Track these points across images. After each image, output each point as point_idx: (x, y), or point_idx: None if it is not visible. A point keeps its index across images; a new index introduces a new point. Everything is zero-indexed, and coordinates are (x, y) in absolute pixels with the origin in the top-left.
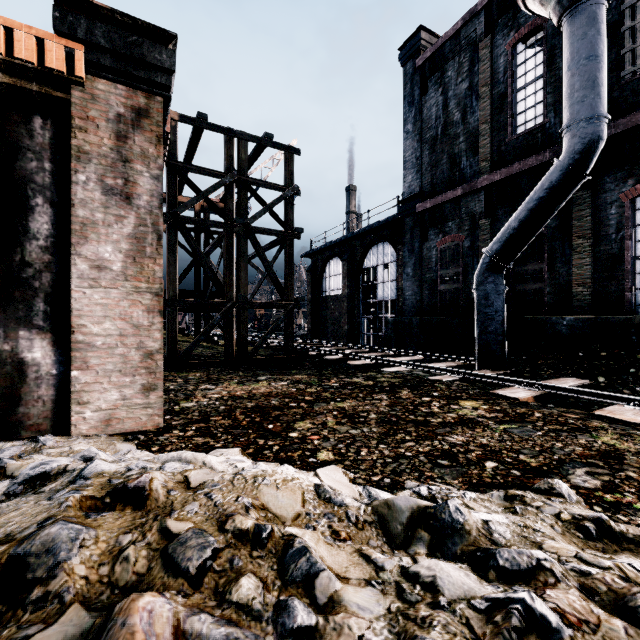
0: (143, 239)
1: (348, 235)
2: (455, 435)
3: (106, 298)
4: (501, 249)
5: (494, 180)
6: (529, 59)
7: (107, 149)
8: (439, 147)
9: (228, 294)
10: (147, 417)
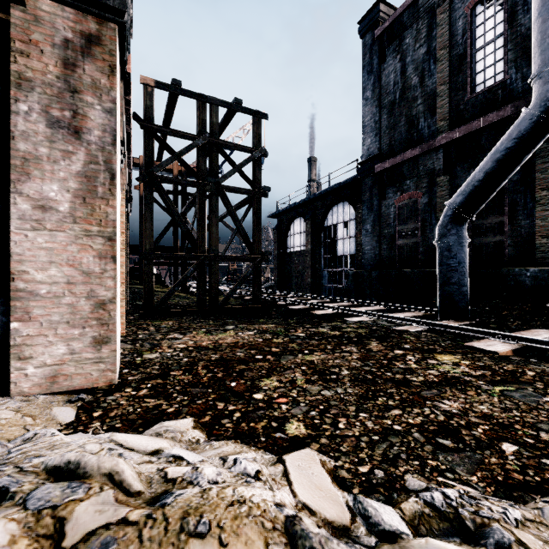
0: (94, 178)
1: (311, 196)
2: (446, 400)
3: (51, 242)
4: (465, 201)
5: (453, 138)
6: (488, 19)
7: (53, 77)
8: (397, 111)
9: (200, 248)
10: (99, 373)
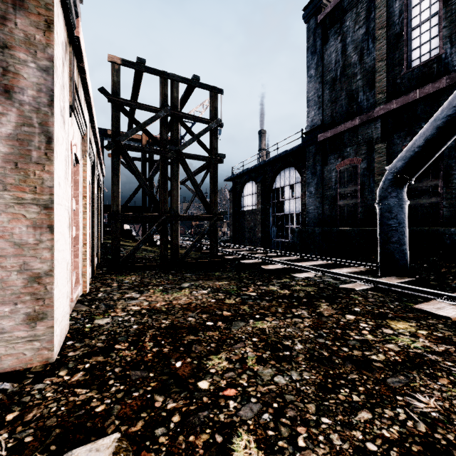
0: (27, 141)
1: (261, 162)
2: (419, 393)
3: None
4: (405, 166)
5: (390, 109)
6: (424, 0)
7: None
8: (338, 86)
9: (163, 209)
10: (33, 352)
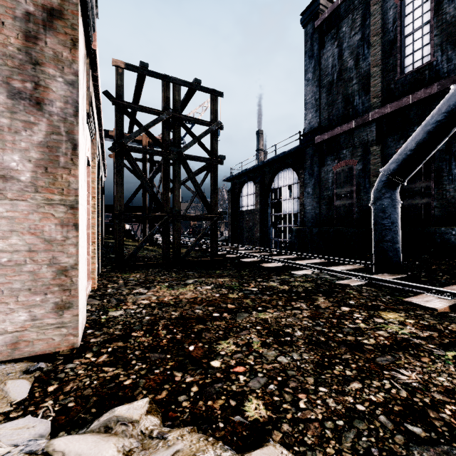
0: (56, 148)
1: (260, 163)
2: (403, 369)
3: (12, 211)
4: (398, 168)
5: (384, 113)
6: (416, 9)
7: (14, 49)
8: (335, 90)
9: (165, 209)
10: (60, 337)
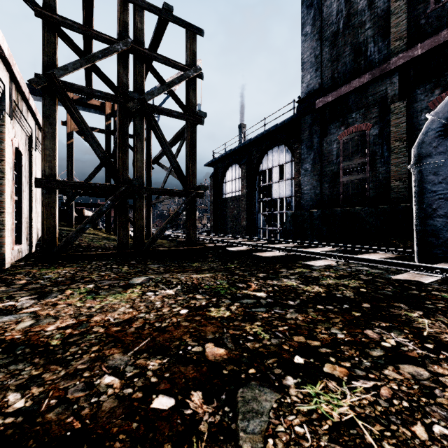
0: None
1: (246, 141)
2: None
3: None
4: None
5: (413, 56)
6: None
7: None
8: (341, 40)
9: (121, 177)
10: None
